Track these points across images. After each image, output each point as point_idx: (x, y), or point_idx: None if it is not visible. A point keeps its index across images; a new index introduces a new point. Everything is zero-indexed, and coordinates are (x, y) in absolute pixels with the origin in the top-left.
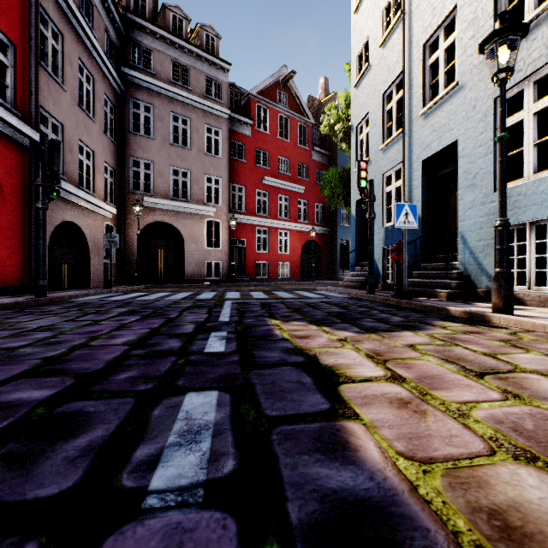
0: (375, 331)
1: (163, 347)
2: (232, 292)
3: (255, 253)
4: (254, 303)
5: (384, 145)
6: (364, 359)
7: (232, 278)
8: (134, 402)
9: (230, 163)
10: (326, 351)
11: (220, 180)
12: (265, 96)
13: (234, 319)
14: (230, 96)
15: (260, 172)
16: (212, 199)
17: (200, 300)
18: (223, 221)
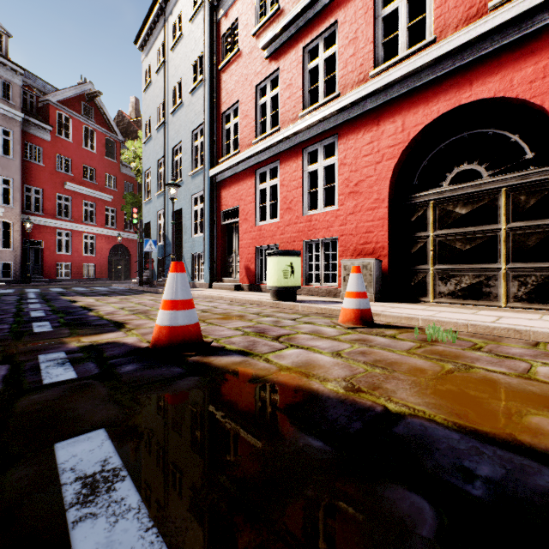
0: (111, 296)
1: (8, 302)
2: (31, 289)
3: (56, 255)
4: (53, 293)
5: (157, 194)
6: (93, 300)
7: (27, 279)
8: (14, 306)
9: (24, 165)
10: (82, 299)
11: (11, 180)
12: (68, 105)
13: (39, 297)
14: (24, 96)
15: (62, 177)
16: (0, 199)
17: (5, 293)
18: (15, 222)
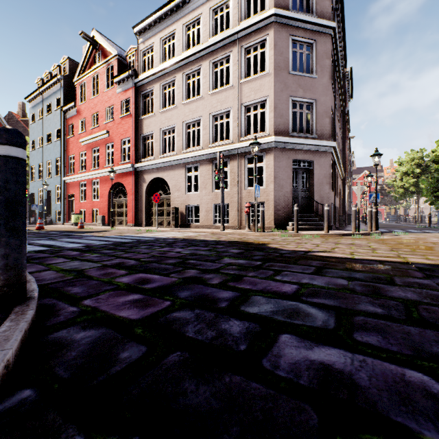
0: None
1: None
2: None
3: None
4: None
5: (39, 180)
6: None
7: None
8: None
9: None
10: None
11: None
12: None
13: None
14: None
15: None
16: None
17: None
18: None
